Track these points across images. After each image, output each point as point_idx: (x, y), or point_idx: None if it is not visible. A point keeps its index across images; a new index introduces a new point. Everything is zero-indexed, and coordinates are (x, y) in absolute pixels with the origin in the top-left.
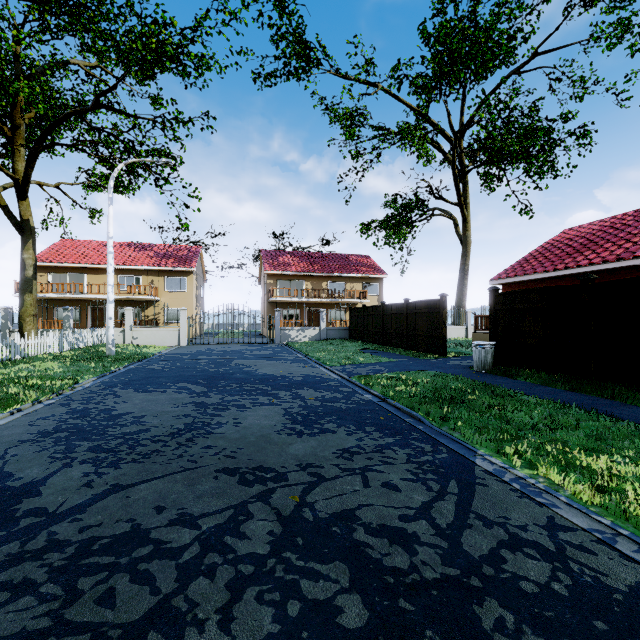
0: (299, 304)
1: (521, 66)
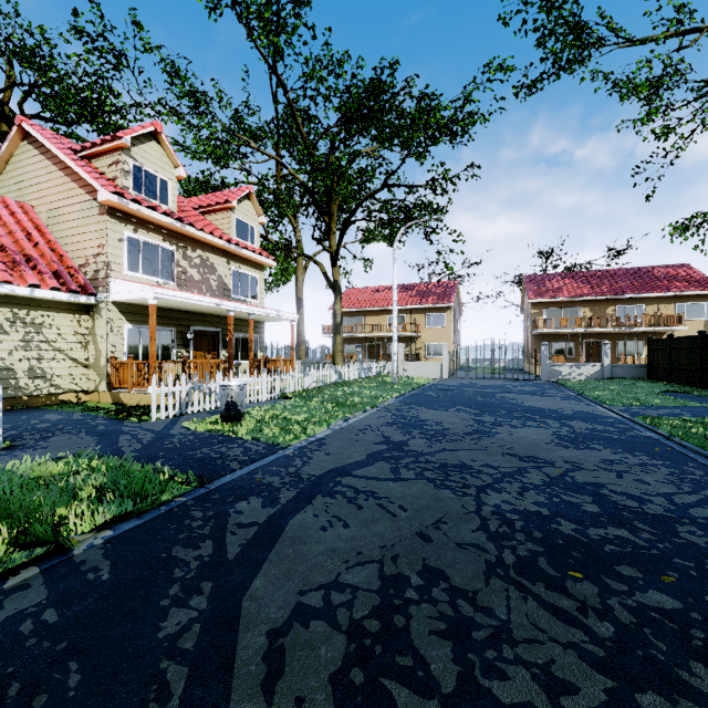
0: (573, 335)
1: None
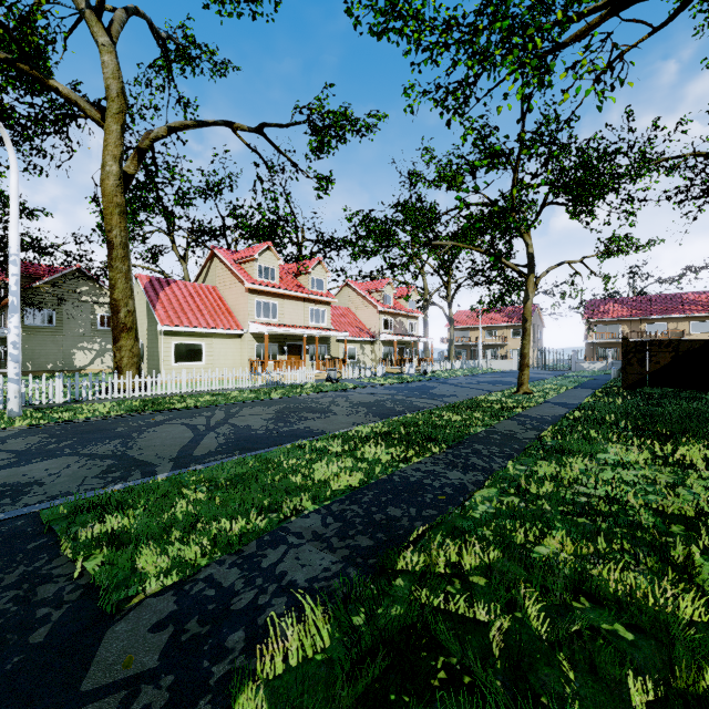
0: (615, 343)
1: None
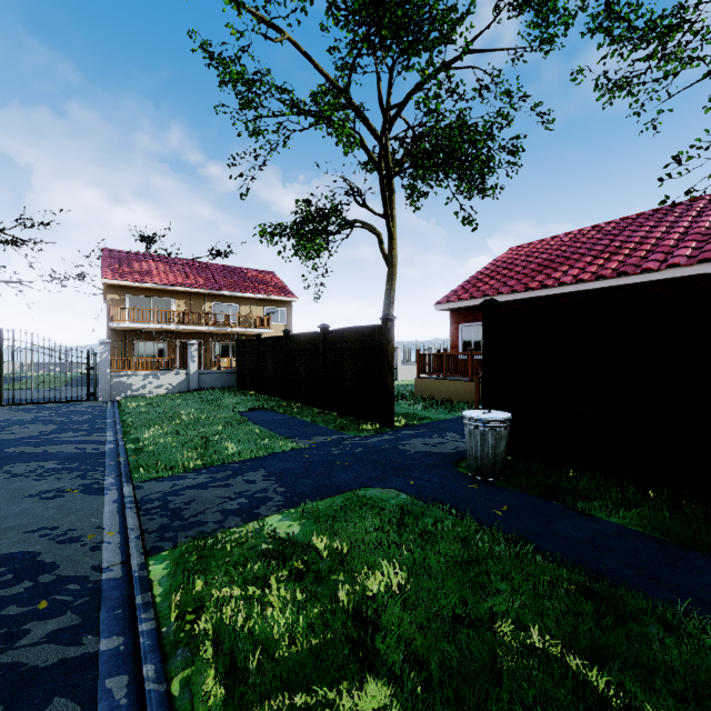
0: (166, 334)
1: (452, 61)
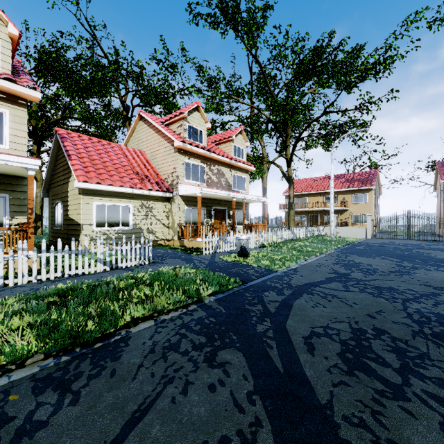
0: None
1: None
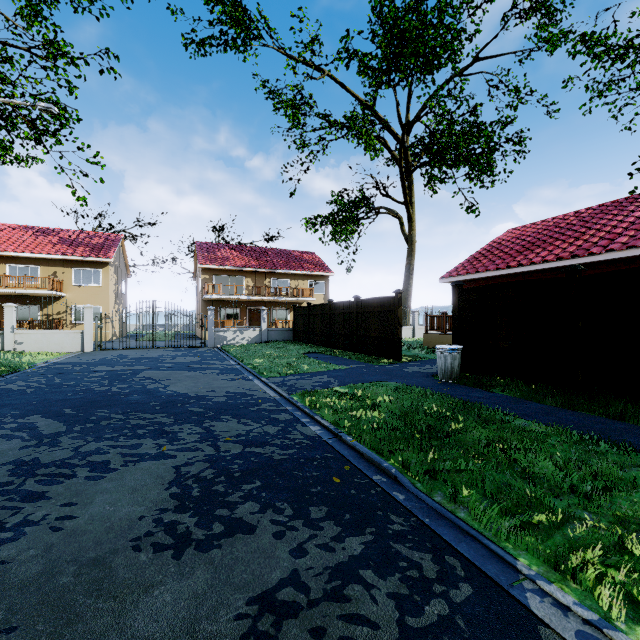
0: (239, 302)
1: (463, 69)
